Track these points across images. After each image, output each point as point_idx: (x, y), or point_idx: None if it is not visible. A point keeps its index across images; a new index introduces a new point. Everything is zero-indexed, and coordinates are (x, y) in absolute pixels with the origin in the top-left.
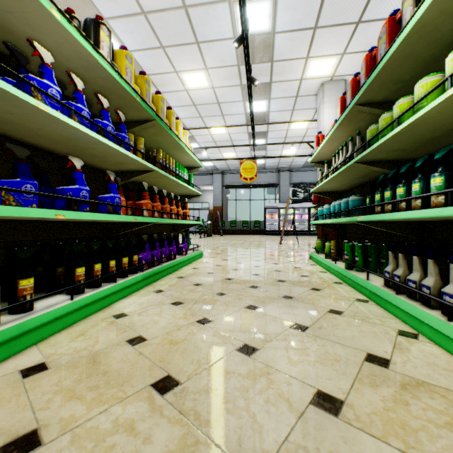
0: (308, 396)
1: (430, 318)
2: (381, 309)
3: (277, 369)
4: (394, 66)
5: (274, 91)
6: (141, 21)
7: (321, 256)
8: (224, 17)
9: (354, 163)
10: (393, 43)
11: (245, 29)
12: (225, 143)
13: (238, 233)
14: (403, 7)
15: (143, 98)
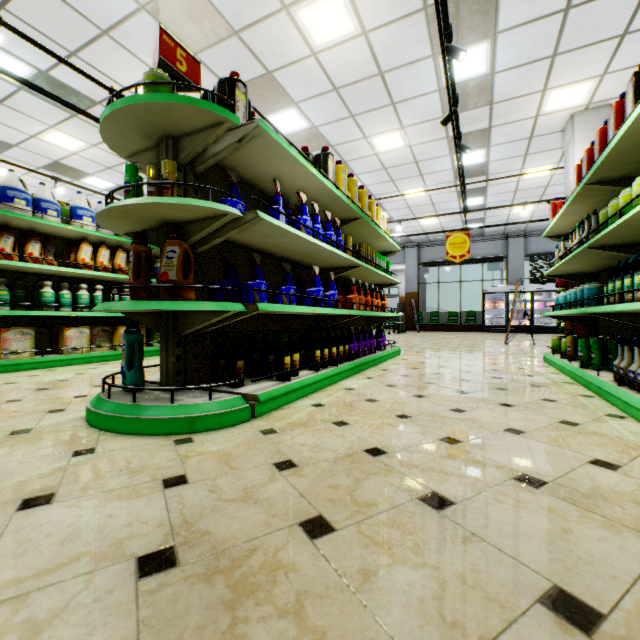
0: (501, 428)
1: (635, 400)
2: (603, 402)
3: (480, 419)
4: (620, 155)
5: (496, 137)
6: (331, 97)
7: (556, 356)
8: (426, 72)
9: (586, 249)
10: (615, 134)
11: (454, 105)
12: (423, 207)
13: (441, 330)
14: (626, 100)
15: (353, 201)
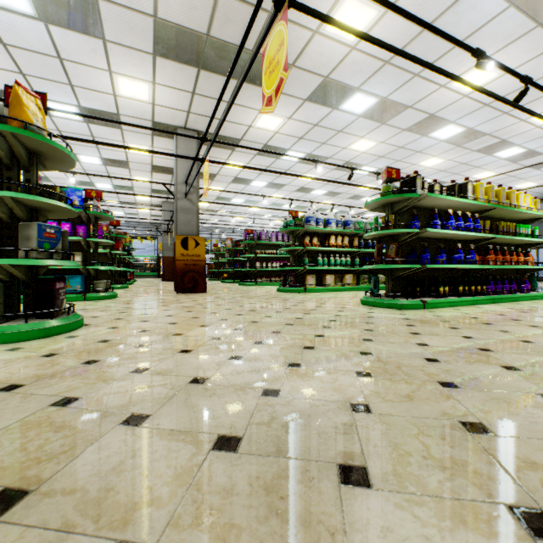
0: None
1: None
2: None
3: None
4: None
5: None
6: (483, 110)
7: None
8: None
9: None
10: None
11: None
12: None
13: None
14: None
15: (489, 200)
